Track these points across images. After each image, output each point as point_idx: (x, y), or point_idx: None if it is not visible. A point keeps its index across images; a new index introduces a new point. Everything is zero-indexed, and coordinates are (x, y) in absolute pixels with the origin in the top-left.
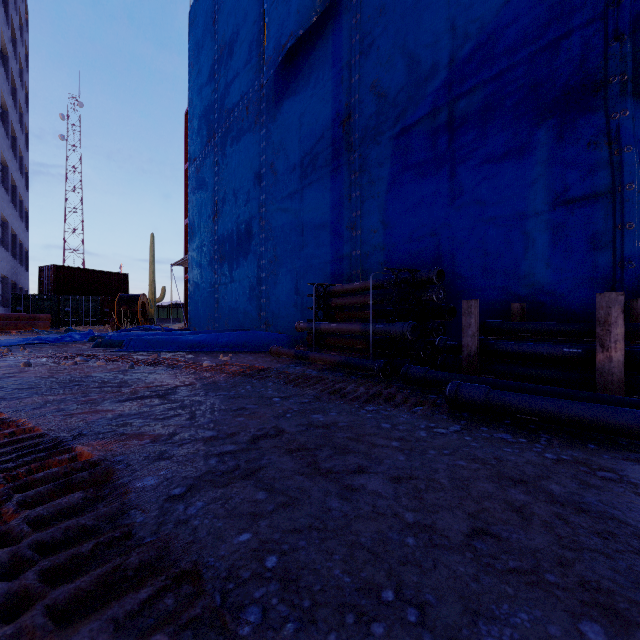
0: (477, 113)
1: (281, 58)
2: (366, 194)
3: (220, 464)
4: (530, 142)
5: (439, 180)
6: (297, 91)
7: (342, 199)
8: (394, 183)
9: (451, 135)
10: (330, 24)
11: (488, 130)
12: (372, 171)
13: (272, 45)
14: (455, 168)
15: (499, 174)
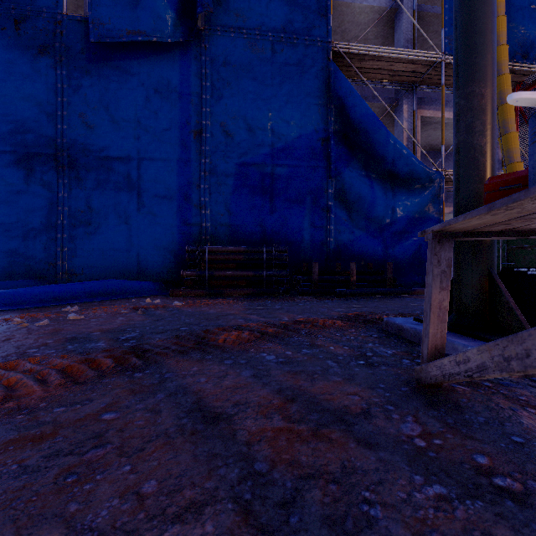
0: (284, 177)
1: (128, 40)
2: (215, 189)
3: (365, 310)
4: (304, 200)
5: (265, 200)
6: (131, 72)
7: (191, 185)
8: (237, 191)
9: (272, 181)
10: (177, 52)
11: (289, 187)
12: (220, 177)
13: (107, 13)
14: (274, 197)
15: (293, 208)
